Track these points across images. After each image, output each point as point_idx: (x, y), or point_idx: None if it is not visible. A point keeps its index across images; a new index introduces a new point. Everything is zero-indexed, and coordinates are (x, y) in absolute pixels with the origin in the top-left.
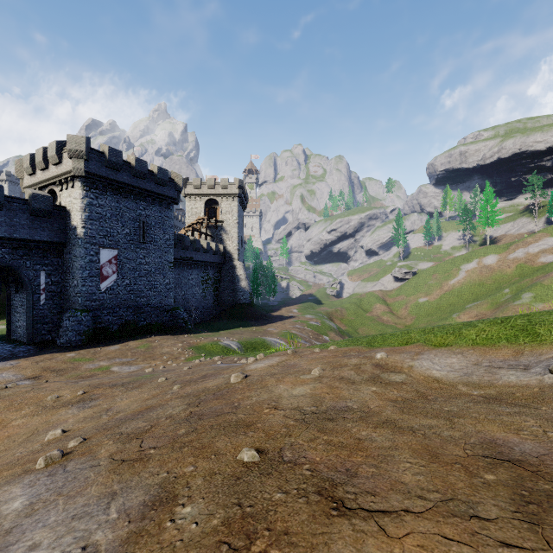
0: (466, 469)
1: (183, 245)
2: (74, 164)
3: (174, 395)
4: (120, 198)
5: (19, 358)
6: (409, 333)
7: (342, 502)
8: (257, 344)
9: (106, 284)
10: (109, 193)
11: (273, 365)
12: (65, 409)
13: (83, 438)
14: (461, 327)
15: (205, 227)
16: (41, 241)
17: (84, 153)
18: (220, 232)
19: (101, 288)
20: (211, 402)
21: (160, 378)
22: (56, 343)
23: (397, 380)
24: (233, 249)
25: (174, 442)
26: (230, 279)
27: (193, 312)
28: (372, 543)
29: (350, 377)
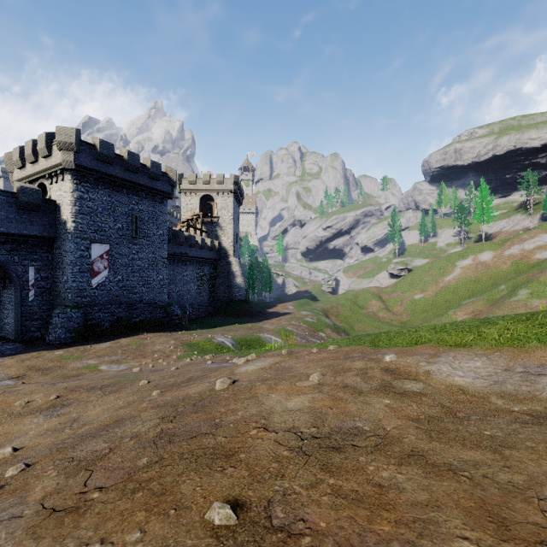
0: None
1: (178, 241)
2: (64, 157)
3: (151, 403)
4: (112, 192)
5: (5, 356)
6: (417, 332)
7: None
8: (252, 341)
9: (97, 280)
10: (100, 186)
11: (265, 367)
12: (31, 418)
13: (26, 464)
14: (479, 324)
15: (200, 223)
16: (30, 236)
17: (74, 145)
18: (216, 228)
19: (92, 284)
20: (188, 416)
21: (141, 381)
22: (45, 340)
23: (413, 390)
24: (229, 245)
25: (127, 481)
26: (225, 275)
27: (187, 308)
28: None
29: (356, 385)
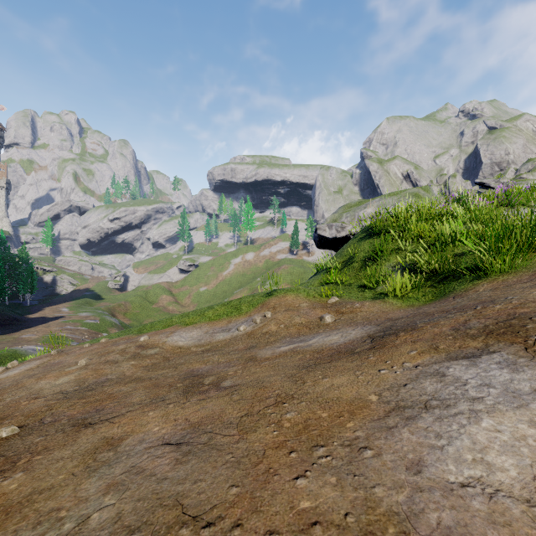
0: (170, 386)
1: None
2: None
3: None
4: None
5: None
6: (172, 319)
7: (90, 423)
8: (2, 357)
9: None
10: None
11: (32, 368)
12: None
13: None
14: (206, 309)
15: None
16: None
17: None
18: None
19: None
20: None
21: None
22: None
23: (152, 353)
24: None
25: None
26: None
27: None
28: (104, 429)
29: (115, 359)
